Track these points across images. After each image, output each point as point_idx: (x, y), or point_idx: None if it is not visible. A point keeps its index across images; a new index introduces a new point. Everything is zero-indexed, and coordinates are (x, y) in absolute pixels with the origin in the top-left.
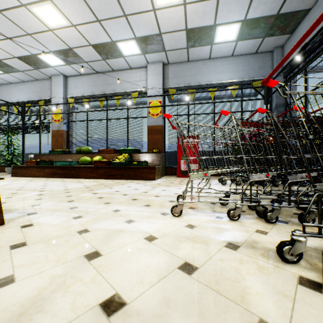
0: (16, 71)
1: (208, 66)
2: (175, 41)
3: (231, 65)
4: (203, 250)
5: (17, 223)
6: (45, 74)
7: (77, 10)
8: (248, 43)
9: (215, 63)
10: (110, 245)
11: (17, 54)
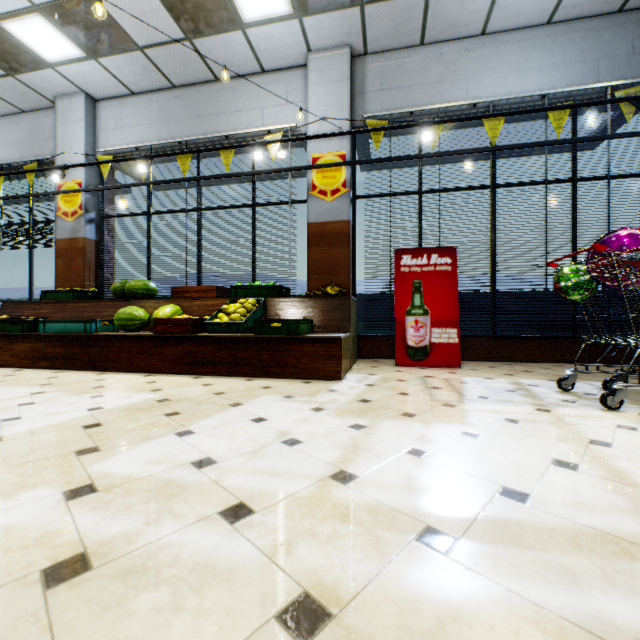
0: None
1: (478, 55)
2: None
3: (546, 49)
4: None
5: None
6: (37, 92)
7: None
8: None
9: (499, 46)
10: None
11: None
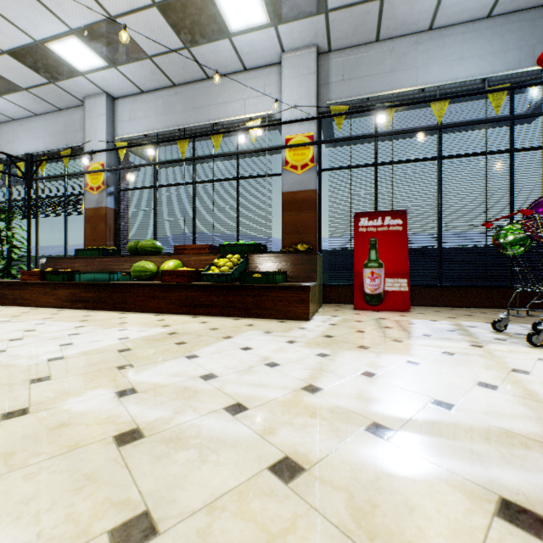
0: (16, 89)
1: (426, 47)
2: None
3: (487, 39)
4: None
5: None
6: (71, 94)
7: None
8: None
9: (444, 38)
10: None
11: (5, 42)
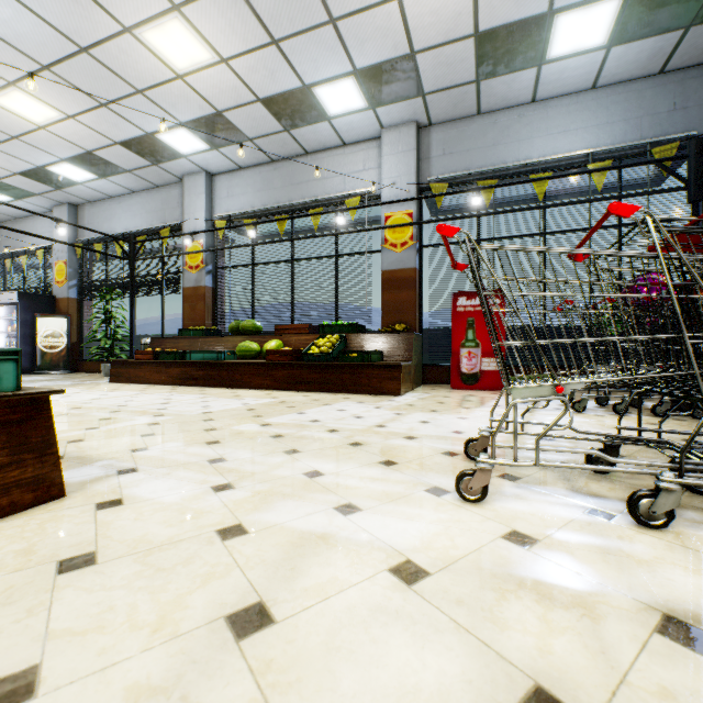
0: (120, 172)
1: (529, 120)
2: (448, 68)
3: (592, 111)
4: (586, 640)
5: (91, 495)
6: (171, 173)
7: (231, 25)
8: (639, 48)
9: (548, 111)
10: (298, 586)
11: (119, 136)
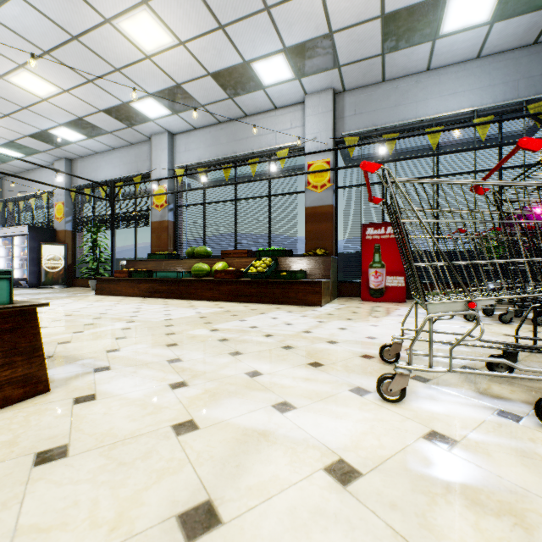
0: (103, 133)
1: (425, 85)
2: (359, 44)
3: (476, 76)
4: None
5: (71, 390)
6: (142, 134)
7: (188, 14)
8: (517, 23)
9: (440, 77)
10: (242, 484)
11: (103, 105)
